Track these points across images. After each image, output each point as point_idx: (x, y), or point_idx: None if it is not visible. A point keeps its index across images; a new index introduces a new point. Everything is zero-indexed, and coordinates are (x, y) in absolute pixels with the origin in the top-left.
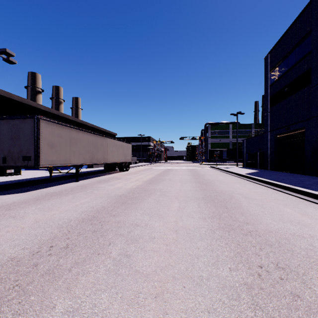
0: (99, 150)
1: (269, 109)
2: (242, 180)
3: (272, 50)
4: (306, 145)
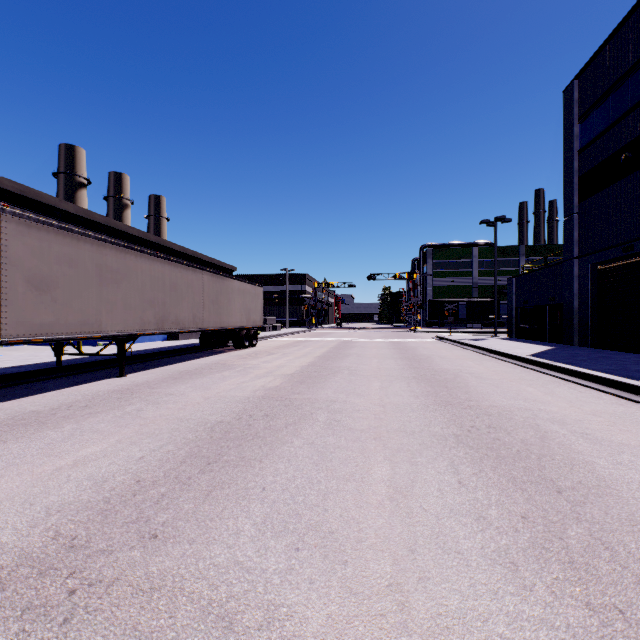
0: (182, 300)
1: (575, 205)
2: (529, 372)
3: (583, 71)
4: None
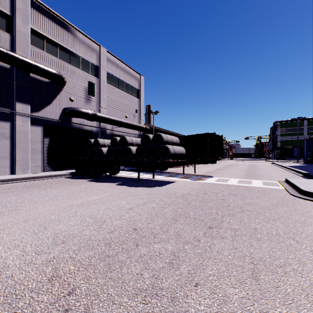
0: None
1: None
2: (279, 168)
3: None
4: None
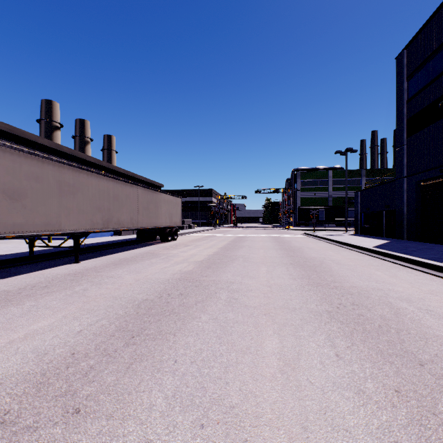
0: (122, 207)
1: (405, 139)
2: (374, 259)
3: (410, 43)
4: None
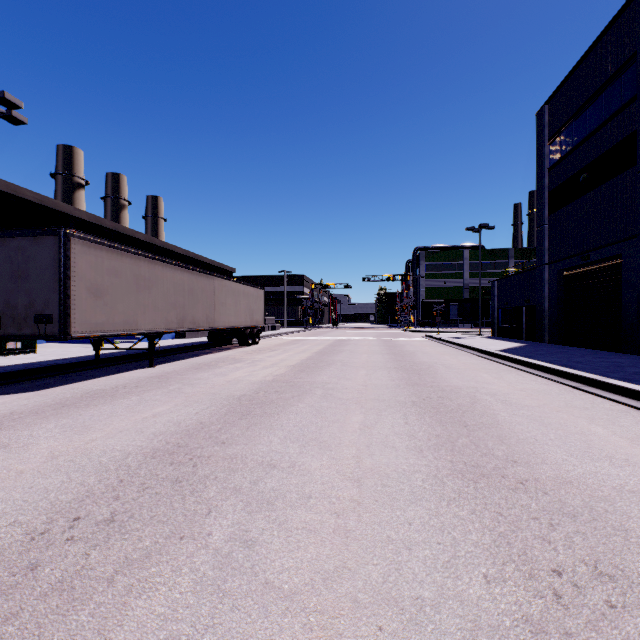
0: (198, 303)
1: (546, 217)
2: (492, 363)
3: (552, 98)
4: (626, 292)
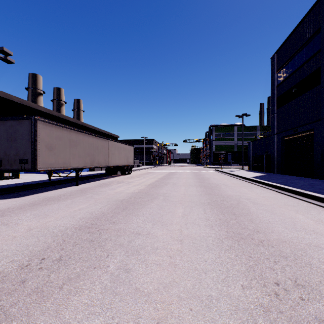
0: (100, 153)
1: (275, 110)
2: (248, 183)
3: (278, 50)
4: (315, 148)
